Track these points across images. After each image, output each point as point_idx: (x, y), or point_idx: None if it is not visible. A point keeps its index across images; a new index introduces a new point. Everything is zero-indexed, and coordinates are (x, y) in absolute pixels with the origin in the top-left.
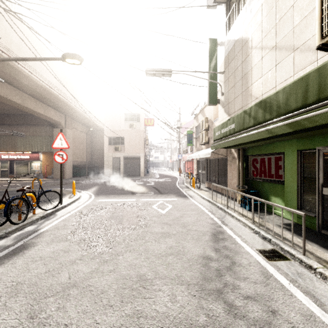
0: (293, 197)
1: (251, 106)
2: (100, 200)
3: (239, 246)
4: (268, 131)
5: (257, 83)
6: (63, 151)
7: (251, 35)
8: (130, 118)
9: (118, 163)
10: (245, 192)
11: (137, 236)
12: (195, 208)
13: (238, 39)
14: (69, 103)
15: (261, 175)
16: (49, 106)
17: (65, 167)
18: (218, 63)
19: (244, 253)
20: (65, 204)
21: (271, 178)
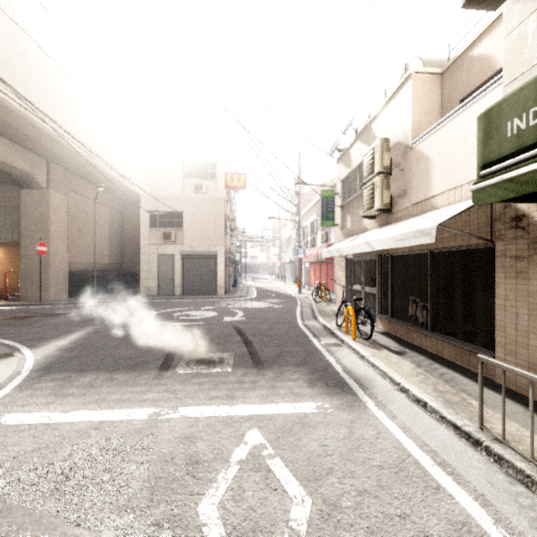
0: None
1: None
2: (3, 419)
3: None
4: None
5: None
6: None
7: None
8: (196, 171)
9: (169, 267)
10: None
11: None
12: None
13: None
14: (41, 124)
15: None
16: None
17: (48, 275)
18: None
19: None
20: None
21: None
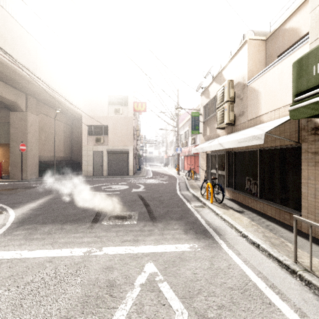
0: None
1: None
2: None
3: None
4: None
5: None
6: None
7: None
8: (115, 101)
9: (100, 159)
10: None
11: None
12: None
13: None
14: (22, 72)
15: None
16: None
17: (26, 163)
18: None
19: None
20: None
21: None
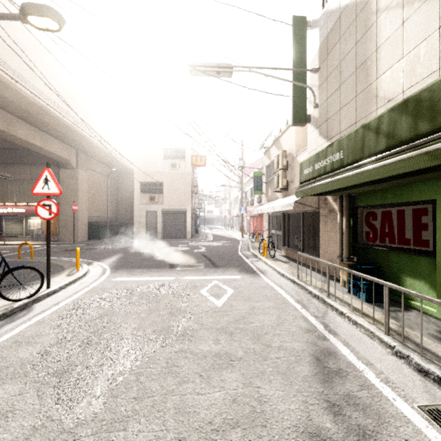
0: None
1: (381, 114)
2: (117, 279)
3: (378, 396)
4: (431, 154)
5: (390, 73)
6: (52, 200)
7: None
8: (171, 154)
9: (154, 220)
10: (355, 268)
11: (166, 364)
12: (271, 295)
13: (348, 6)
14: (81, 132)
15: (383, 239)
16: (51, 136)
17: (77, 225)
18: (308, 57)
19: (397, 419)
20: (55, 287)
21: (405, 245)
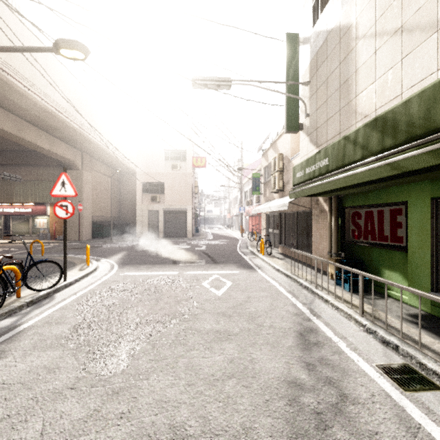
0: (424, 272)
1: (357, 129)
2: (126, 273)
3: (346, 359)
4: (392, 165)
5: (366, 93)
6: (68, 201)
7: (356, 18)
8: (173, 156)
9: (155, 219)
10: (341, 262)
11: (176, 338)
12: (266, 287)
13: (333, 29)
14: (87, 135)
15: (366, 236)
16: (58, 139)
17: (82, 224)
18: (300, 70)
19: (357, 373)
20: (71, 280)
21: (383, 242)
